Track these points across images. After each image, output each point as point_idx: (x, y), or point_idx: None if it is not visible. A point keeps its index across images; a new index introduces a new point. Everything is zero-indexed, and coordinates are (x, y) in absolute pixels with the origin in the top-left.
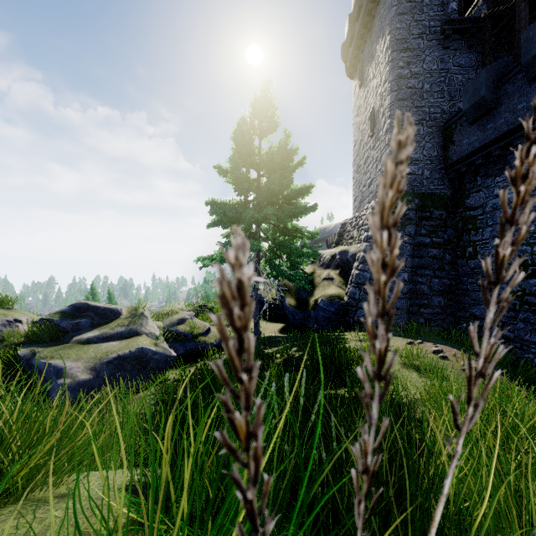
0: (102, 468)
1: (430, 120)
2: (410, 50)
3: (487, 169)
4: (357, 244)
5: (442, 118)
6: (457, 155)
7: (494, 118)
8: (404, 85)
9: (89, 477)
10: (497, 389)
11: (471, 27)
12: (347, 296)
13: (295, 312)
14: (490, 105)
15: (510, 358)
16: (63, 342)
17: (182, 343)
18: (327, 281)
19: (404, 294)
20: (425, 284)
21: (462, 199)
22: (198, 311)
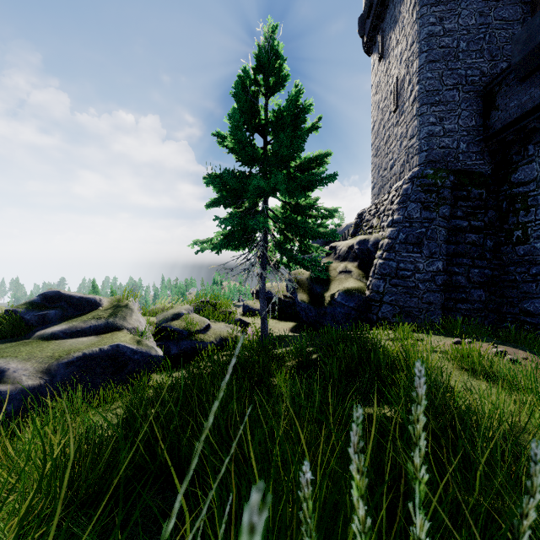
0: None
1: (467, 84)
2: (443, 3)
3: None
4: (378, 232)
5: (481, 81)
6: (502, 121)
7: None
8: (436, 45)
9: None
10: None
11: None
12: (370, 290)
13: (308, 309)
14: None
15: None
16: (24, 338)
17: (176, 342)
18: (345, 275)
19: (438, 286)
20: (462, 275)
21: (507, 175)
22: (199, 308)
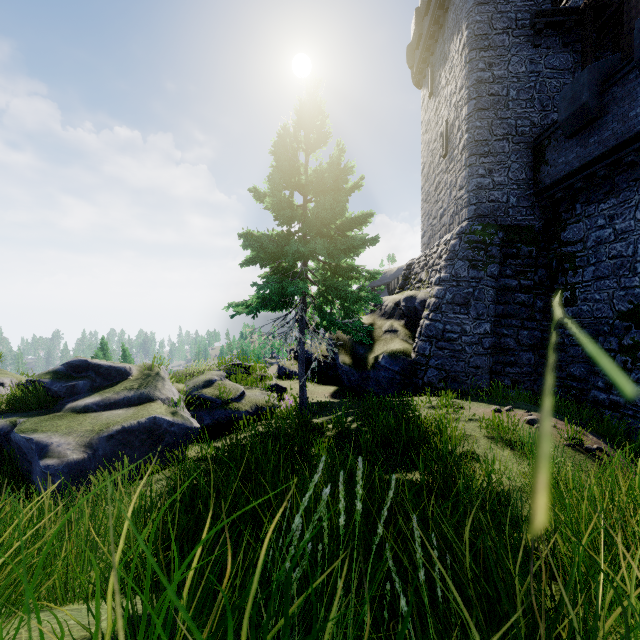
0: (66, 602)
1: (517, 134)
2: (493, 49)
3: (589, 194)
4: (426, 288)
5: (532, 132)
6: (551, 177)
7: (598, 130)
8: (485, 92)
9: (24, 633)
10: (638, 478)
11: (567, 20)
12: (415, 352)
13: (350, 372)
14: (593, 113)
15: (624, 430)
16: (53, 411)
17: (209, 411)
18: (390, 334)
19: (485, 349)
20: (511, 337)
21: (557, 232)
22: (230, 371)
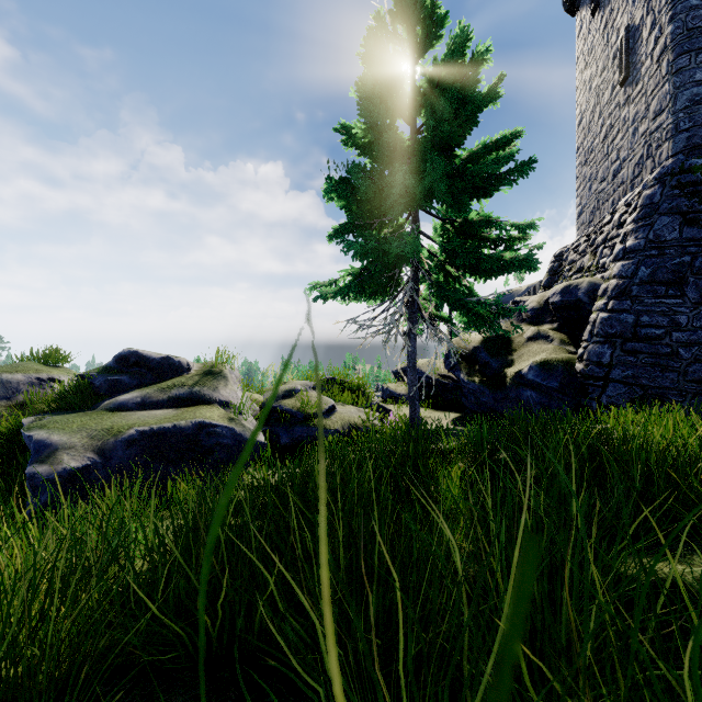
0: None
1: None
2: None
3: None
4: (593, 276)
5: None
6: None
7: None
8: None
9: None
10: None
11: None
12: (584, 361)
13: (479, 391)
14: None
15: None
16: (90, 409)
17: (288, 427)
18: (537, 342)
19: None
20: None
21: None
22: (322, 388)
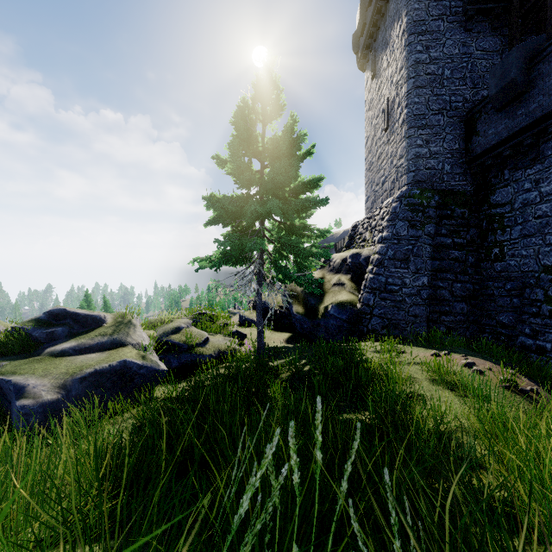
0: None
1: (451, 109)
2: (429, 33)
3: (517, 161)
4: (370, 246)
5: (464, 107)
6: (482, 147)
7: (525, 103)
8: (423, 72)
9: None
10: None
11: (496, 7)
12: (361, 303)
13: (303, 320)
14: (521, 88)
15: None
16: (34, 355)
17: (177, 355)
18: (338, 287)
19: (423, 300)
20: (446, 289)
21: (487, 196)
22: (197, 320)
